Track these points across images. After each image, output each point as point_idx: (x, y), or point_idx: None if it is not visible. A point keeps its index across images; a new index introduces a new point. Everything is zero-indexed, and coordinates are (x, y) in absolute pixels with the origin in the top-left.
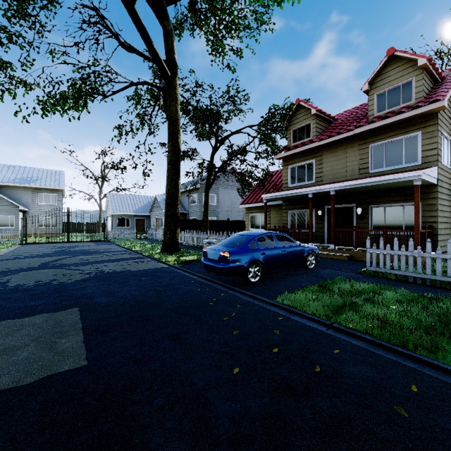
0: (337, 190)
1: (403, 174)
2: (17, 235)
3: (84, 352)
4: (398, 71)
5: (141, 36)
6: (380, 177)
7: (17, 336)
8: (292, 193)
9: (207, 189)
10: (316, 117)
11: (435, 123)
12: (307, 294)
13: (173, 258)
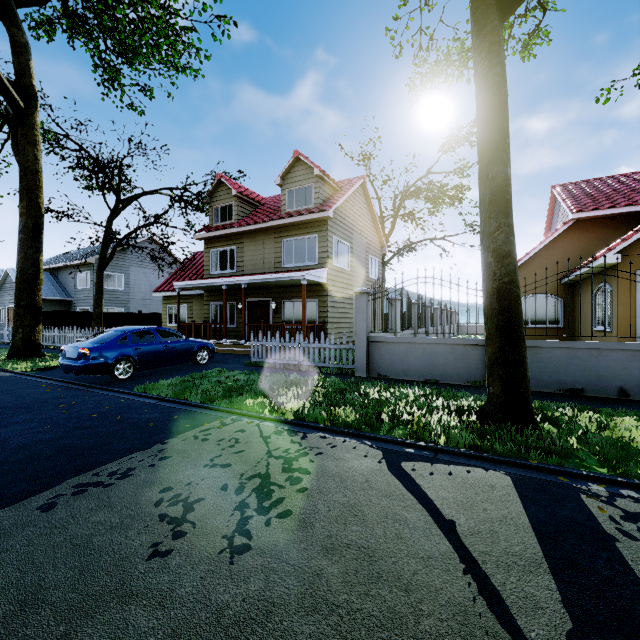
0: (249, 283)
1: (294, 273)
2: None
3: None
4: (303, 174)
5: None
6: (279, 274)
7: None
8: (206, 283)
9: (101, 269)
10: (238, 199)
11: (327, 229)
12: (166, 382)
13: (26, 365)
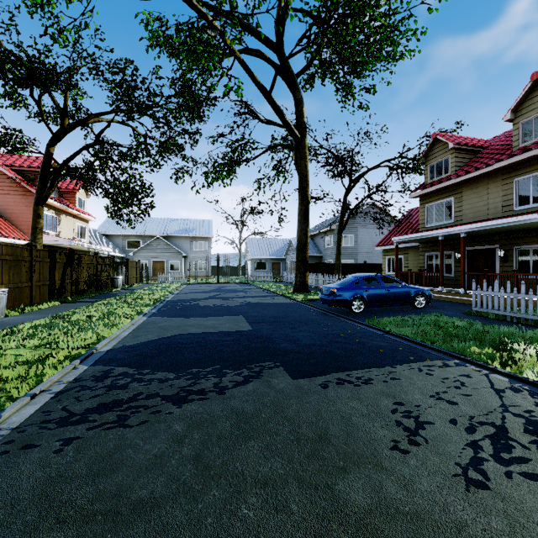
0: (468, 232)
1: (531, 215)
2: (184, 277)
3: (251, 327)
4: None
5: (276, 114)
6: (509, 218)
7: (220, 321)
8: (421, 235)
9: (339, 232)
10: (455, 150)
11: None
12: (389, 319)
13: (302, 297)
